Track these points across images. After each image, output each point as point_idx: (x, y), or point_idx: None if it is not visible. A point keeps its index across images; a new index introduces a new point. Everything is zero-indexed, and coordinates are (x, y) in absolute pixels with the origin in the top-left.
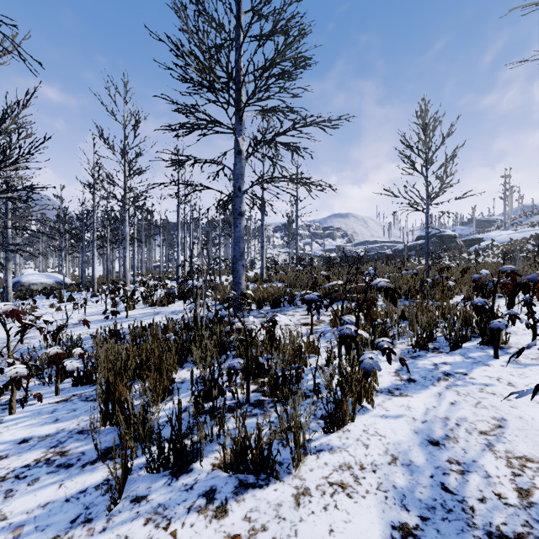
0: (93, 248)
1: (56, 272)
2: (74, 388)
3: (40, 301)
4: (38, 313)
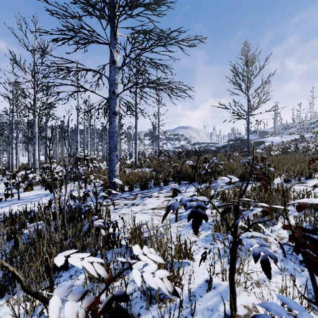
0: (12, 143)
1: None
2: None
3: None
4: None
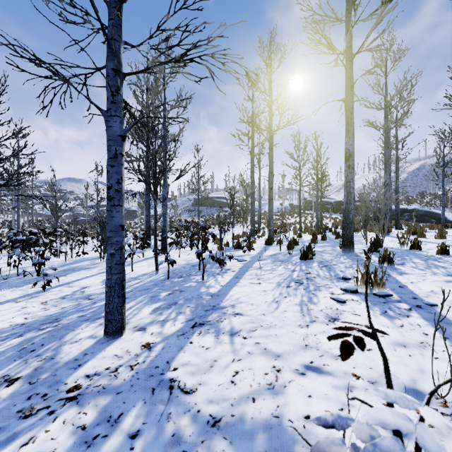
0: None
1: None
2: None
3: None
4: None
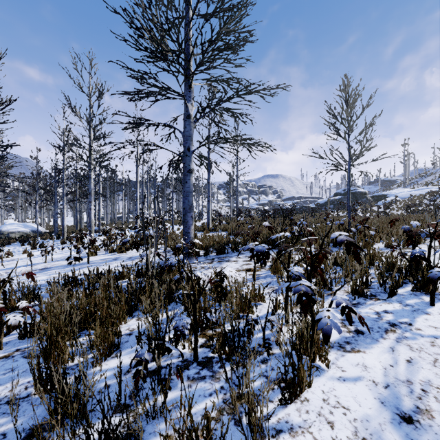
0: (63, 201)
1: (33, 222)
2: (20, 341)
3: (15, 248)
4: (11, 259)
